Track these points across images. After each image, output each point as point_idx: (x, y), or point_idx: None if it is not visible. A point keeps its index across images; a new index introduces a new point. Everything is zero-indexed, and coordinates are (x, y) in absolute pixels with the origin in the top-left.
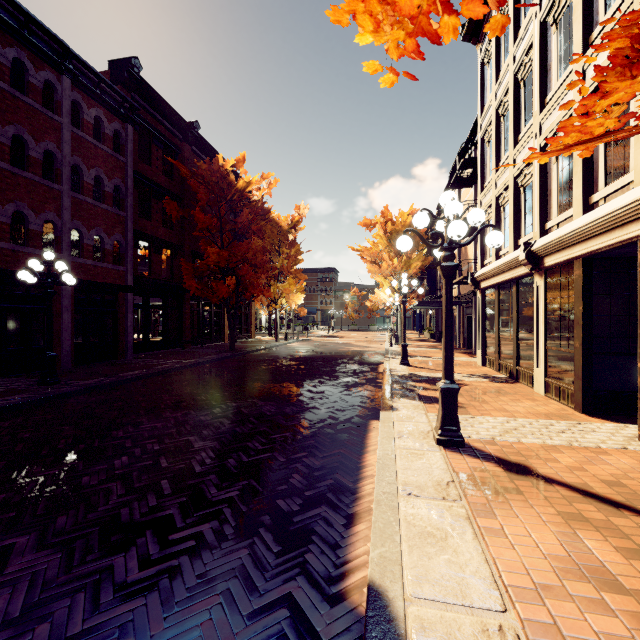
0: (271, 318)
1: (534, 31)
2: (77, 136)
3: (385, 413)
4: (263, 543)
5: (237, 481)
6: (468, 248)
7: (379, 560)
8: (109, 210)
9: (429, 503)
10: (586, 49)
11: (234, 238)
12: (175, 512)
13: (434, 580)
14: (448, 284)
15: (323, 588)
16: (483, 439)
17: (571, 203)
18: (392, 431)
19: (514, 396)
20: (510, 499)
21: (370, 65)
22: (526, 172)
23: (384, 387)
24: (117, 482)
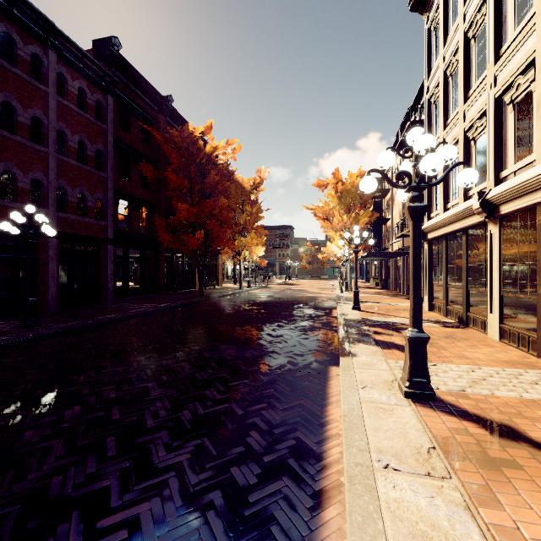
0: (236, 268)
1: None
2: (62, 105)
3: (344, 359)
4: (210, 537)
5: (189, 440)
6: None
7: None
8: (91, 171)
9: (413, 481)
10: None
11: (203, 197)
12: (113, 483)
13: None
14: (416, 226)
15: None
16: (453, 391)
17: (531, 149)
18: (354, 380)
19: (469, 342)
20: (509, 476)
21: None
22: (478, 125)
23: (340, 331)
24: (60, 439)
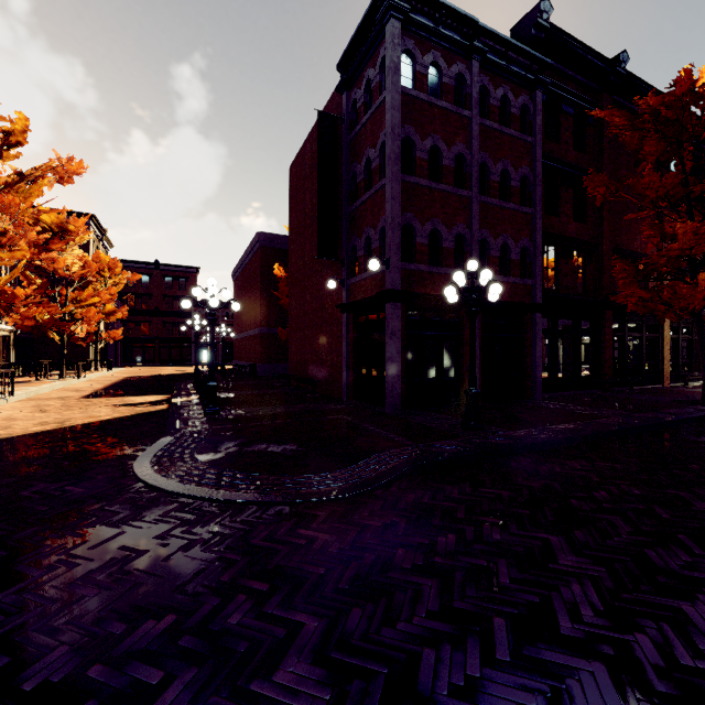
0: None
1: None
2: (483, 128)
3: None
4: None
5: None
6: None
7: None
8: (515, 210)
9: None
10: None
11: None
12: None
13: None
14: None
15: None
16: None
17: None
18: None
19: None
20: None
21: None
22: None
23: None
24: None
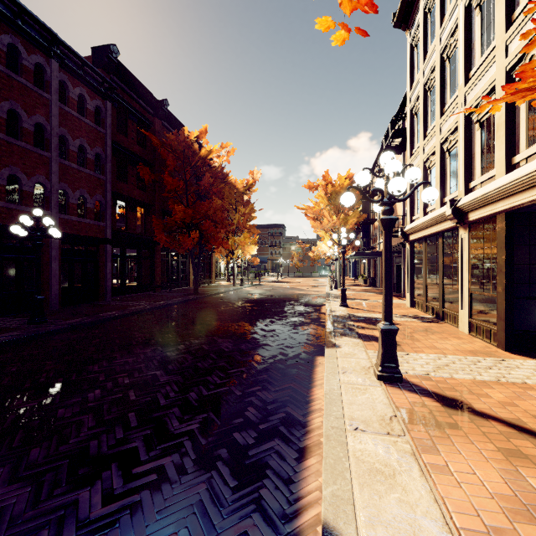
0: (229, 266)
1: (459, 15)
2: (64, 111)
3: (329, 350)
4: (220, 477)
5: (197, 414)
6: (397, 206)
7: (332, 499)
8: (91, 174)
9: (375, 438)
10: (508, 27)
11: (198, 198)
12: (140, 445)
13: (386, 521)
14: (387, 235)
15: (278, 526)
16: (419, 375)
17: (493, 164)
18: (336, 367)
19: (442, 334)
20: (450, 434)
21: (323, 22)
22: (451, 138)
23: (327, 326)
24: (89, 414)
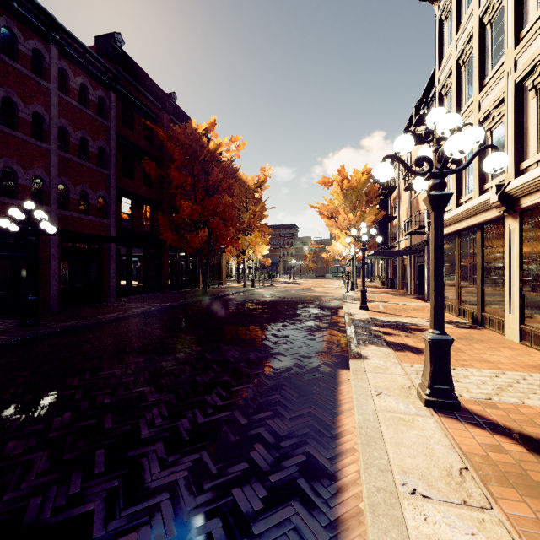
0: (240, 268)
1: None
2: (64, 101)
3: (355, 362)
4: None
5: (187, 454)
6: (420, 201)
7: None
8: (94, 168)
9: (447, 512)
10: None
11: (206, 195)
12: (98, 507)
13: None
14: (438, 217)
15: None
16: (478, 399)
17: None
18: (368, 386)
19: (487, 343)
20: None
21: None
22: (495, 114)
23: (348, 332)
24: (45, 451)
